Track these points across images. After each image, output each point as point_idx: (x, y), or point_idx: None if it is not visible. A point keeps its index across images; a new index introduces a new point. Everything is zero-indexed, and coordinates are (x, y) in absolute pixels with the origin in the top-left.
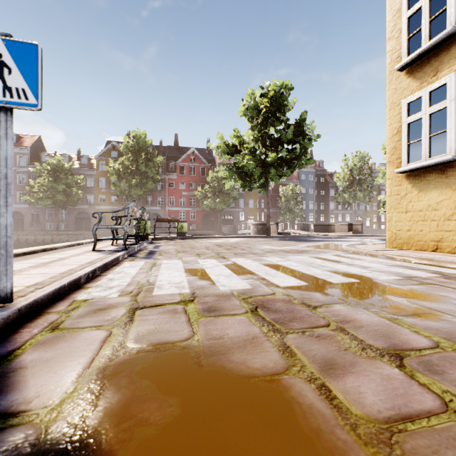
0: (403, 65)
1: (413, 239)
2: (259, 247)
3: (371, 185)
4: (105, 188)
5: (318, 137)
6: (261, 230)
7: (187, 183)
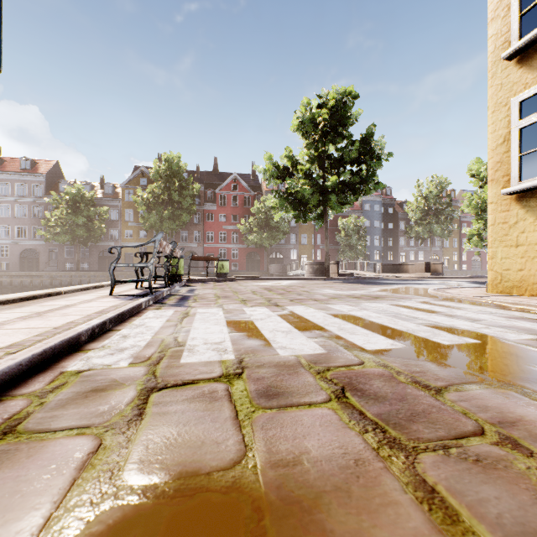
0: (514, 51)
1: (527, 282)
2: (320, 291)
3: (451, 216)
4: (133, 221)
5: (390, 155)
6: (317, 271)
7: (228, 215)
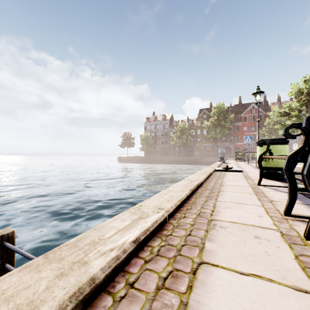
0: None
1: None
2: None
3: None
4: (200, 134)
5: None
6: None
7: (248, 127)
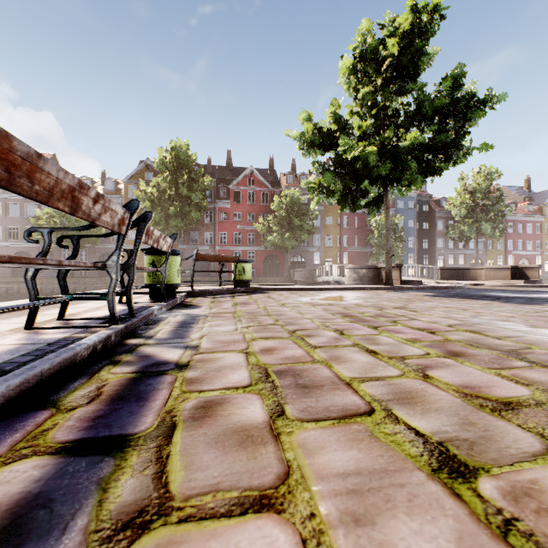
0: None
1: None
2: (519, 334)
3: (502, 213)
4: None
5: (501, 99)
6: (364, 277)
7: (244, 214)
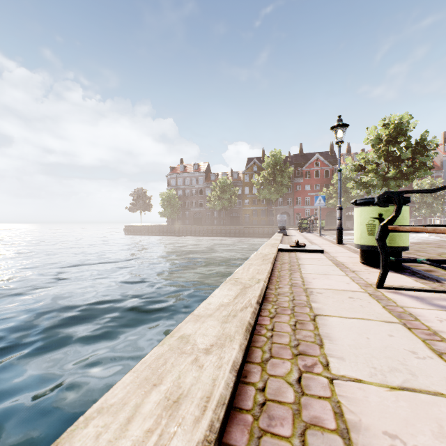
0: None
1: None
2: None
3: None
4: (249, 194)
5: (436, 153)
6: None
7: (312, 185)
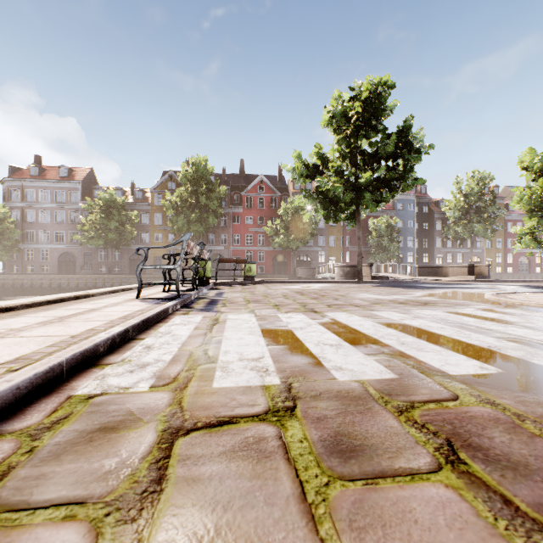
0: None
1: None
2: (357, 296)
3: (494, 215)
4: (162, 225)
5: (431, 148)
6: (348, 273)
7: (255, 217)
